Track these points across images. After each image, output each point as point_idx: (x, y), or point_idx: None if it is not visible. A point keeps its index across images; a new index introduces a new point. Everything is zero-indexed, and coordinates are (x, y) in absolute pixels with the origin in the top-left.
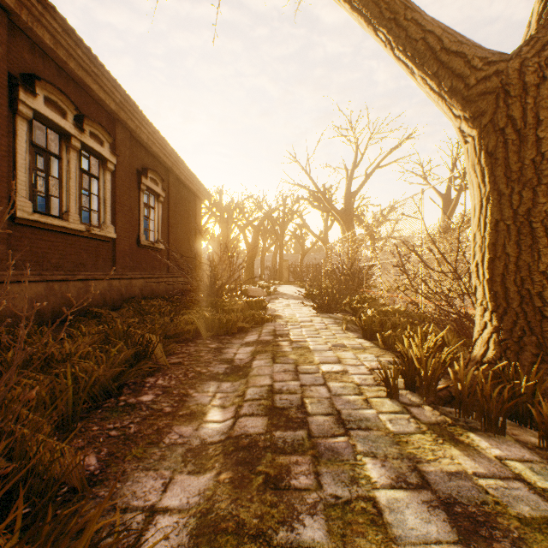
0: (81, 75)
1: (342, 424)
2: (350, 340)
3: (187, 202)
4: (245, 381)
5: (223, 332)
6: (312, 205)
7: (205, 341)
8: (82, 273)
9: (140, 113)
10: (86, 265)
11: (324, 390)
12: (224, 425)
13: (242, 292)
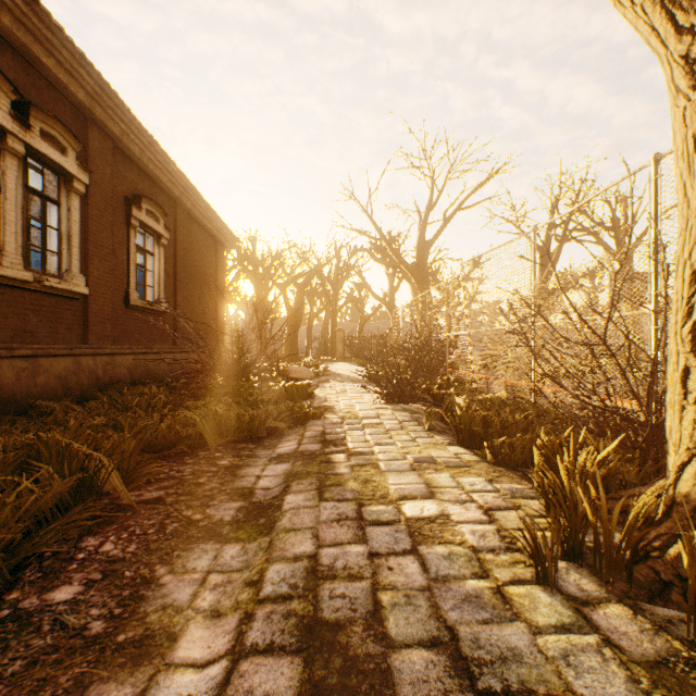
0: (24, 40)
1: (468, 675)
2: (440, 449)
3: (205, 249)
4: (266, 543)
5: (245, 437)
6: (374, 258)
7: (214, 453)
8: (27, 346)
9: (128, 112)
10: (37, 334)
11: (415, 567)
12: (206, 681)
13: (281, 372)
